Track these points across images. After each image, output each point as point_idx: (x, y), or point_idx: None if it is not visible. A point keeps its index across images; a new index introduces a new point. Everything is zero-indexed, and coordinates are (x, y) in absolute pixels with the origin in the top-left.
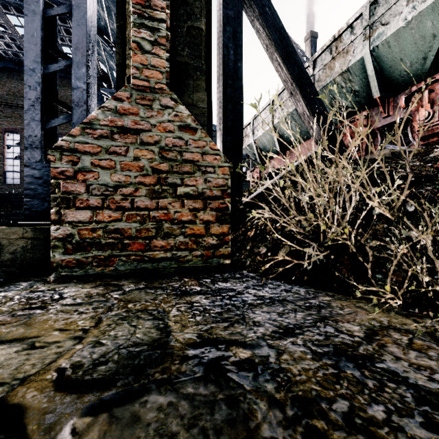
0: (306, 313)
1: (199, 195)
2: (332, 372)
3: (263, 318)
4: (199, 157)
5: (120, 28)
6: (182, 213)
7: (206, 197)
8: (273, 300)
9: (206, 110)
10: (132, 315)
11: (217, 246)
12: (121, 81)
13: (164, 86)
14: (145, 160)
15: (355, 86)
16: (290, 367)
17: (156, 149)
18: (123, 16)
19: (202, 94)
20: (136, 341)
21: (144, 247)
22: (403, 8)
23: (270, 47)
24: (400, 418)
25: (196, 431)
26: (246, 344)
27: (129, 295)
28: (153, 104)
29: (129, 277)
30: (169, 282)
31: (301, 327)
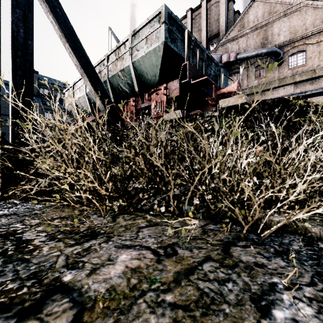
0: (17, 219)
1: None
2: None
3: None
4: None
5: None
6: None
7: None
8: (3, 215)
9: None
10: None
11: None
12: None
13: None
14: None
15: (129, 80)
16: None
17: None
18: None
19: None
20: None
21: None
22: (144, 45)
23: (62, 38)
24: None
25: None
26: None
27: None
28: None
29: None
30: None
31: None
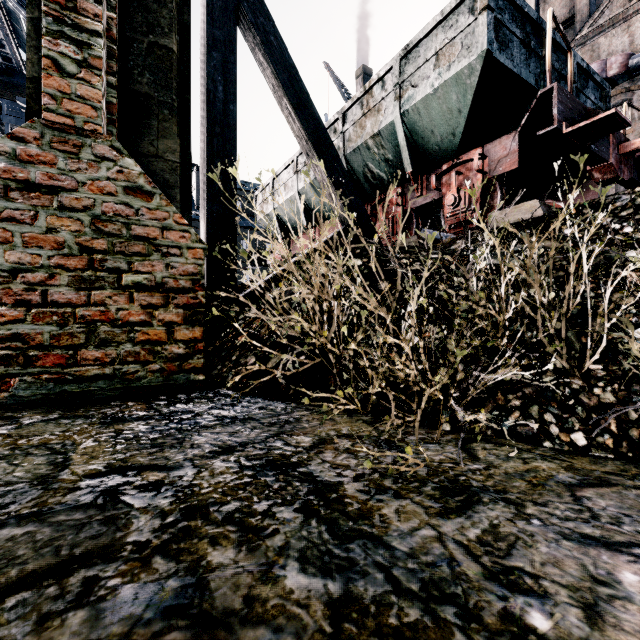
0: (265, 429)
1: (158, 287)
2: (246, 481)
3: (207, 440)
4: (158, 233)
5: (33, 22)
6: (129, 311)
7: (168, 289)
8: (235, 420)
9: (179, 165)
10: (18, 453)
11: (186, 357)
12: (36, 105)
13: (100, 128)
14: (68, 233)
15: (389, 154)
16: (202, 482)
17: (86, 218)
18: (38, 5)
19: (173, 142)
20: (11, 480)
21: (65, 361)
22: (431, 72)
23: (278, 89)
24: (280, 507)
25: (47, 549)
26: (165, 467)
27: (26, 430)
28: (81, 152)
29: (38, 406)
30: (103, 408)
31: (247, 444)
